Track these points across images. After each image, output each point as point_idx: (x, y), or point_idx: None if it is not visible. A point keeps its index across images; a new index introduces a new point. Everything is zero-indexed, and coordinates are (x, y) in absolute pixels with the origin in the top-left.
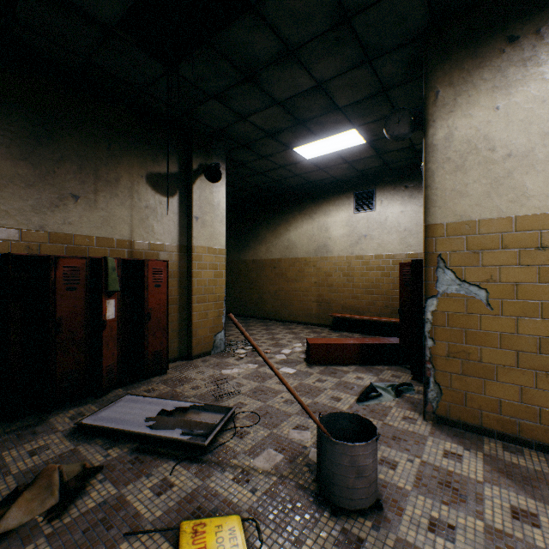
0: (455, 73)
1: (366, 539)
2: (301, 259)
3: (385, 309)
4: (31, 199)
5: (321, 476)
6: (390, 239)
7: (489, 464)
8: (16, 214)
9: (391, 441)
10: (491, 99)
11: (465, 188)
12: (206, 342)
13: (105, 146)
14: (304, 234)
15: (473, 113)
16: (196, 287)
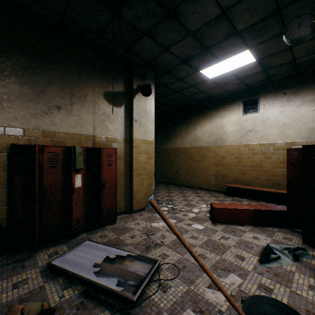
0: None
1: None
2: (204, 147)
3: (267, 182)
4: (30, 109)
5: None
6: (271, 132)
7: None
8: (21, 119)
9: None
10: None
11: None
12: (142, 202)
13: (77, 74)
14: (206, 131)
15: None
16: (135, 166)
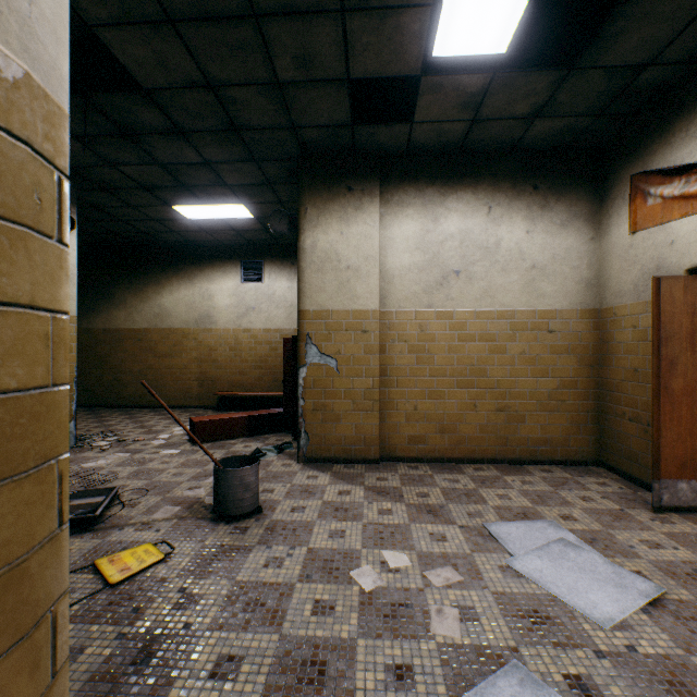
0: (318, 199)
1: (251, 526)
2: (178, 330)
3: (274, 383)
4: None
5: (218, 501)
6: (279, 314)
7: (334, 476)
8: None
9: (272, 479)
10: (339, 226)
11: (324, 285)
12: None
13: None
14: (182, 300)
15: (329, 232)
16: None
